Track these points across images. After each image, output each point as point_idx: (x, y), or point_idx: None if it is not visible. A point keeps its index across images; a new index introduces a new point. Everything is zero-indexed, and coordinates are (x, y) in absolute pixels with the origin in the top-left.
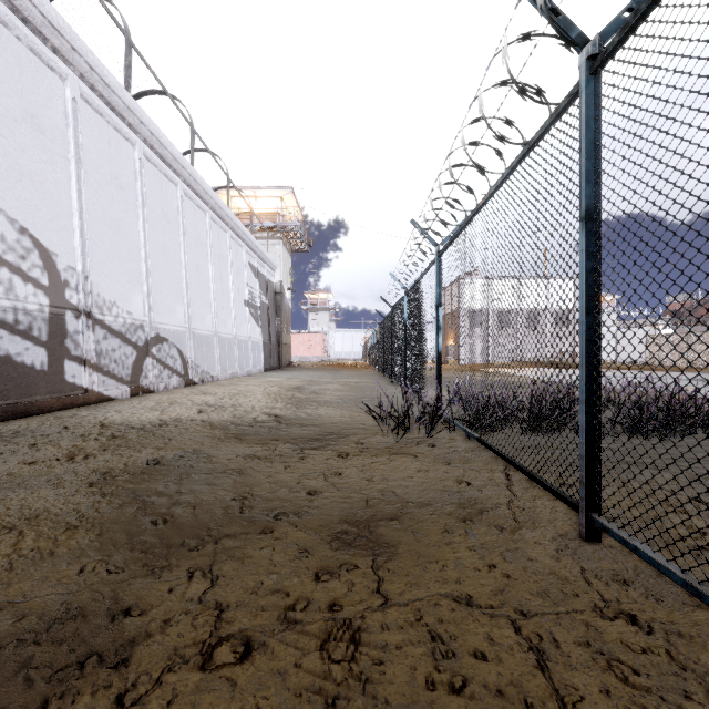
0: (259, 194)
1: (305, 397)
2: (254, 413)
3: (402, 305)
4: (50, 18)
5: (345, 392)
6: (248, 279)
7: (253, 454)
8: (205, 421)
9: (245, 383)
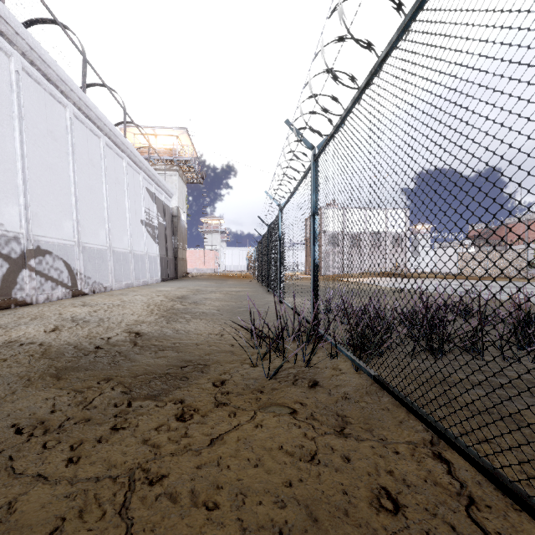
0: (158, 133)
1: (183, 307)
2: (114, 331)
3: (277, 221)
4: None
5: (224, 302)
6: (146, 202)
7: (44, 419)
8: (44, 345)
9: (134, 293)
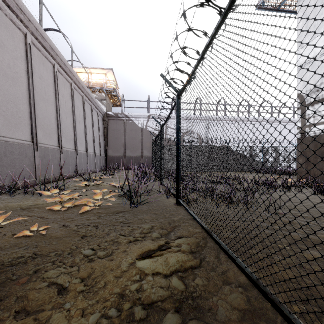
0: None
1: None
2: None
3: None
4: (232, 118)
5: None
6: None
7: None
8: None
9: None
